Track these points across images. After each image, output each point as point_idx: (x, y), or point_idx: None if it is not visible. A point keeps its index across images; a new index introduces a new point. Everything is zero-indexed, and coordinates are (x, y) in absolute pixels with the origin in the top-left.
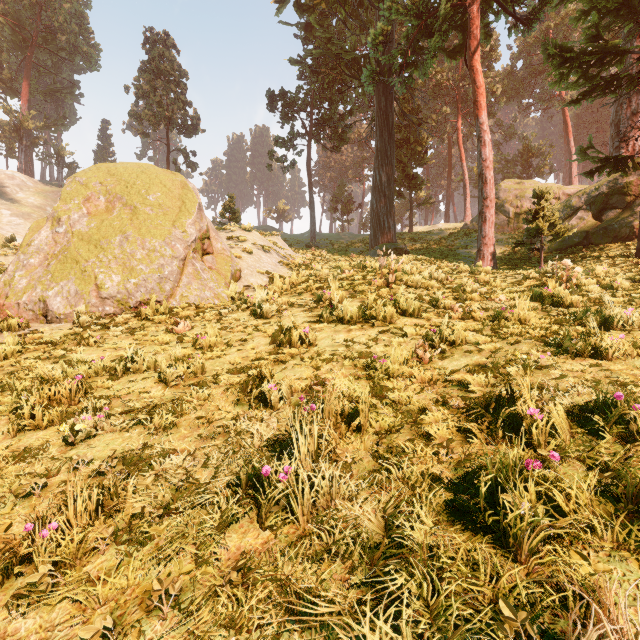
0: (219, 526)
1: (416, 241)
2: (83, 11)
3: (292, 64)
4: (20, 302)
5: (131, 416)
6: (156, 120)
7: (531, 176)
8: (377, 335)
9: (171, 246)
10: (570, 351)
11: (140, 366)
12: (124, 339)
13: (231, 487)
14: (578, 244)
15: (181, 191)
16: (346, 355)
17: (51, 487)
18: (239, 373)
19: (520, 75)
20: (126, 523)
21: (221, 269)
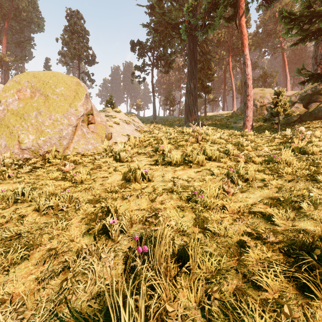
0: None
1: (208, 120)
2: (35, 0)
3: (143, 27)
4: None
5: None
6: (72, 56)
7: (266, 87)
8: (194, 174)
9: (68, 118)
10: None
11: (27, 197)
12: (30, 175)
13: None
14: (295, 121)
15: (76, 87)
16: (173, 189)
17: None
18: (96, 203)
19: (260, 36)
20: None
21: (99, 132)
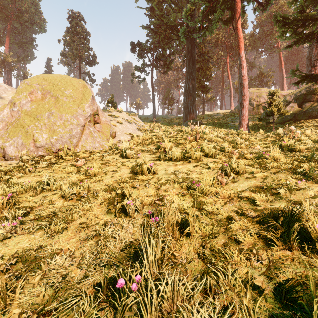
0: None
1: (206, 119)
2: (37, 2)
3: (143, 28)
4: None
5: (39, 221)
6: (74, 57)
7: (263, 87)
8: (192, 168)
9: (76, 118)
10: (313, 178)
11: (51, 187)
12: (47, 170)
13: (96, 285)
14: (290, 120)
15: (83, 89)
16: (175, 180)
17: None
18: (111, 191)
19: (257, 36)
20: None
21: (104, 131)
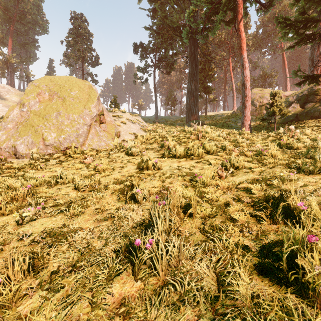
0: (107, 278)
1: (209, 119)
2: (40, 3)
3: (146, 29)
4: (2, 147)
5: (57, 208)
6: (77, 58)
7: (266, 87)
8: (195, 164)
9: (83, 118)
10: (305, 171)
11: (64, 180)
12: (57, 166)
13: (115, 251)
14: (292, 120)
15: (88, 90)
16: (179, 174)
17: (5, 251)
18: (119, 184)
19: (260, 37)
20: (48, 276)
21: (110, 131)
